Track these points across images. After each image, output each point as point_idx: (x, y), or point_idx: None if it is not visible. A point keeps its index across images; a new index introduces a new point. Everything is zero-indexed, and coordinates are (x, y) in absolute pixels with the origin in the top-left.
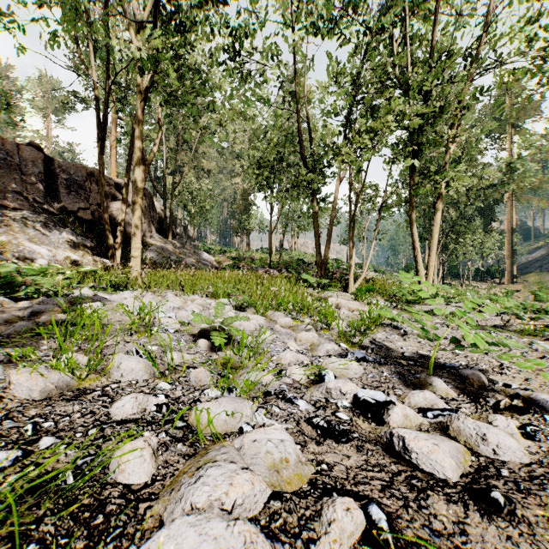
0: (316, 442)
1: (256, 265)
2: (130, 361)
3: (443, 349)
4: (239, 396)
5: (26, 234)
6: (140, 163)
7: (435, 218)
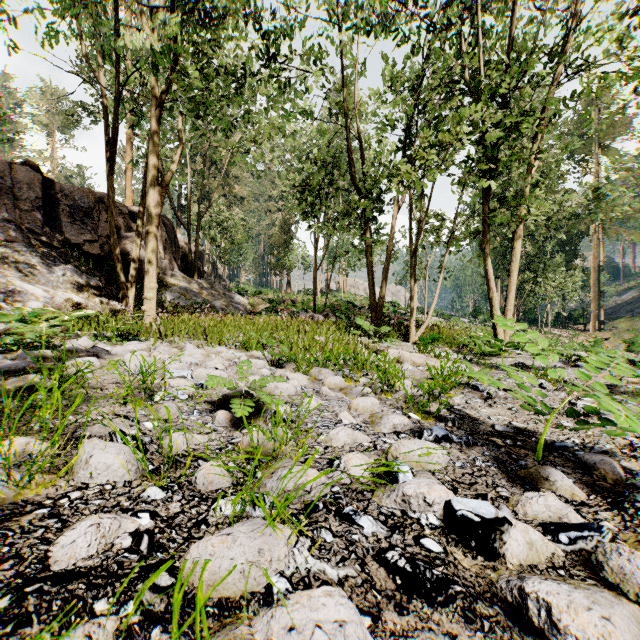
0: (395, 604)
1: (298, 309)
2: (106, 453)
3: (560, 426)
4: (269, 512)
5: (17, 271)
6: (155, 184)
7: (514, 252)
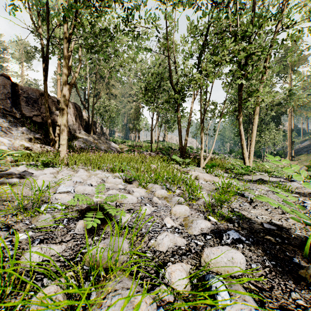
0: None
1: (143, 150)
2: None
3: None
4: None
5: None
6: (66, 83)
7: (254, 120)
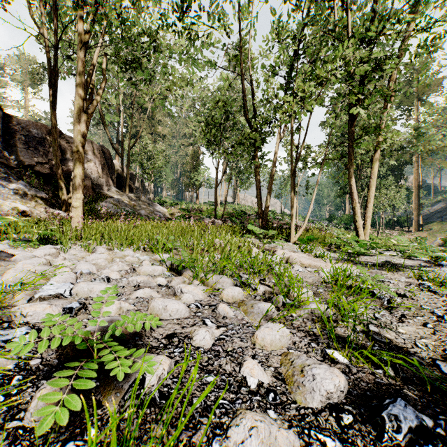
0: None
1: (204, 216)
2: None
3: None
4: None
5: None
6: (81, 111)
7: (372, 171)
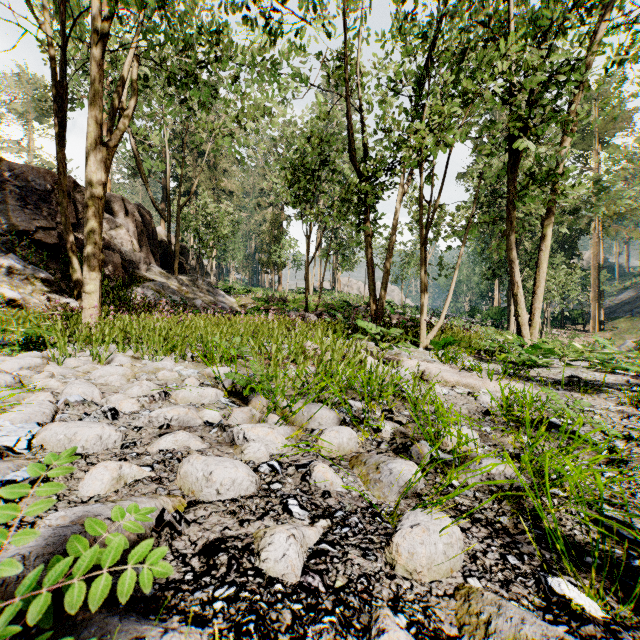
0: None
1: (289, 308)
2: None
3: None
4: None
5: None
6: (97, 142)
7: (542, 239)
